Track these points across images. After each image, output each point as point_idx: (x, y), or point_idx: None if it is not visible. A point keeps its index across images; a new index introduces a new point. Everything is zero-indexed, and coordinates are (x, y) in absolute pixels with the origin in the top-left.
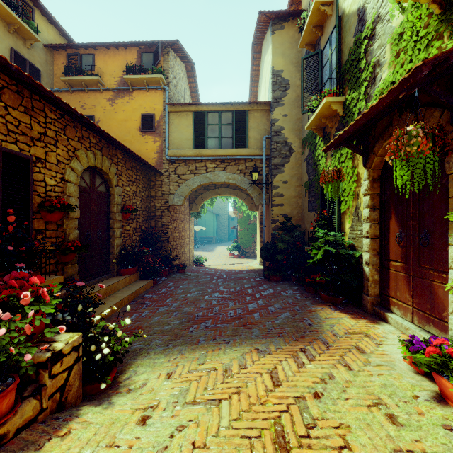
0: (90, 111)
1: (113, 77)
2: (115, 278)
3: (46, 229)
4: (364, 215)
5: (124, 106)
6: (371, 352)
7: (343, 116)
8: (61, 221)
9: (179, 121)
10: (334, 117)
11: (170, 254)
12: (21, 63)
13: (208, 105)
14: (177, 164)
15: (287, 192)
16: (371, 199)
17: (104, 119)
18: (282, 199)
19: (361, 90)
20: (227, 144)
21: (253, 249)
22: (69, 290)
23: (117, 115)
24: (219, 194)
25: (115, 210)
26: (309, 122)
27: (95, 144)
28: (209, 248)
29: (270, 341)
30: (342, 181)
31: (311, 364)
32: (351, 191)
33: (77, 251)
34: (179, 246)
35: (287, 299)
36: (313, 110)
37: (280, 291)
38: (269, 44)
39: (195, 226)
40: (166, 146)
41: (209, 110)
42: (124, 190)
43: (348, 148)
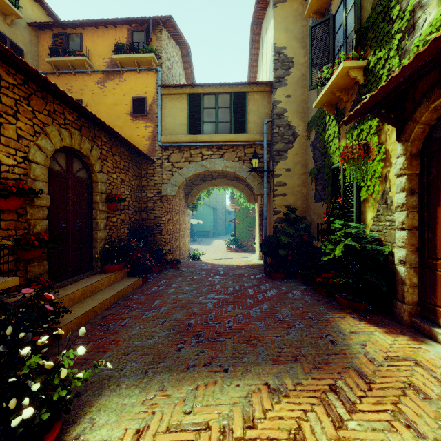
0: (78, 95)
1: (102, 58)
2: (98, 276)
3: (0, 219)
4: (398, 201)
5: (113, 89)
6: (439, 398)
7: (363, 85)
8: (24, 210)
9: (172, 104)
10: (350, 89)
11: (162, 248)
12: (0, 40)
13: (204, 86)
14: (170, 151)
15: (291, 180)
16: (409, 180)
17: (92, 103)
18: (285, 189)
19: (391, 47)
20: (224, 128)
21: (250, 243)
22: (3, 302)
23: (107, 98)
24: (216, 185)
25: (97, 199)
26: (319, 96)
27: (71, 122)
28: (206, 241)
29: (283, 370)
30: (370, 158)
31: (353, 421)
32: (377, 173)
33: (43, 246)
34: (173, 240)
35: (295, 303)
36: (323, 83)
37: (286, 291)
38: (270, 19)
39: (192, 219)
40: (159, 131)
41: (204, 92)
42: (110, 178)
43: (377, 117)
